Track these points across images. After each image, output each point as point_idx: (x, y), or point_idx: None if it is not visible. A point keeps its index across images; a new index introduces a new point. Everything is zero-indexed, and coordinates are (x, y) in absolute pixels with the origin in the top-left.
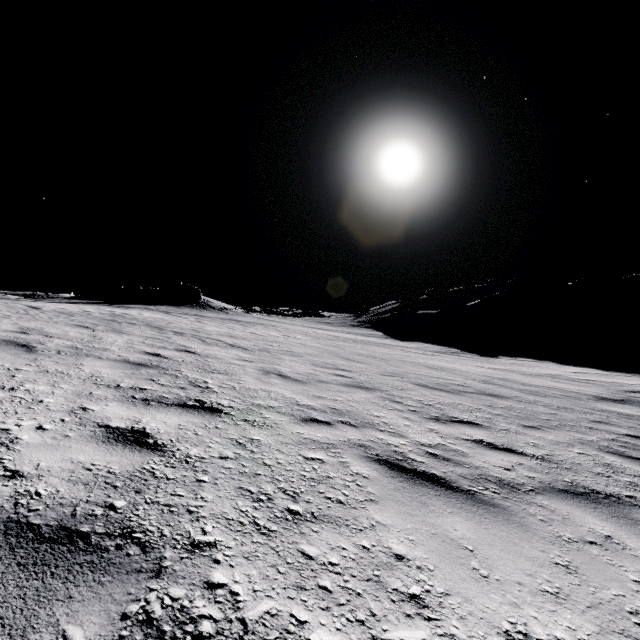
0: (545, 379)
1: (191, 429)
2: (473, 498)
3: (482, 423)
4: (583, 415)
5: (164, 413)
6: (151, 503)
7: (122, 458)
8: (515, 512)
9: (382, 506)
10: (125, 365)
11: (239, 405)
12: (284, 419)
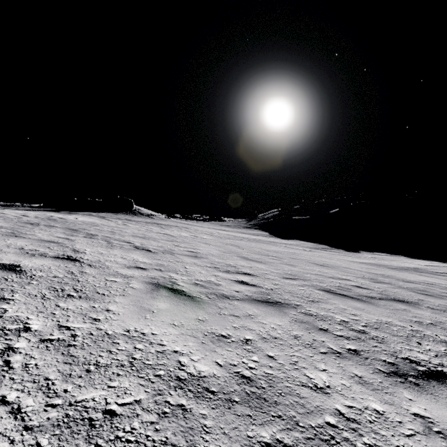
0: (411, 273)
1: None
2: None
3: None
4: None
5: None
6: None
7: None
8: None
9: None
10: None
11: (13, 437)
12: None
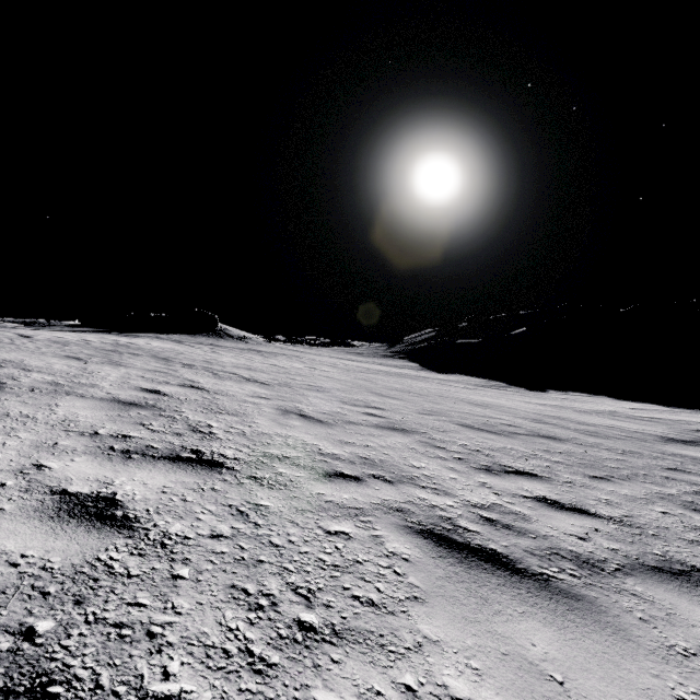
0: (602, 417)
1: (178, 493)
2: (548, 587)
3: (541, 474)
4: (654, 461)
5: (147, 470)
6: (94, 622)
7: (70, 543)
8: (605, 607)
9: (430, 608)
10: (112, 405)
11: (247, 456)
12: (302, 474)
